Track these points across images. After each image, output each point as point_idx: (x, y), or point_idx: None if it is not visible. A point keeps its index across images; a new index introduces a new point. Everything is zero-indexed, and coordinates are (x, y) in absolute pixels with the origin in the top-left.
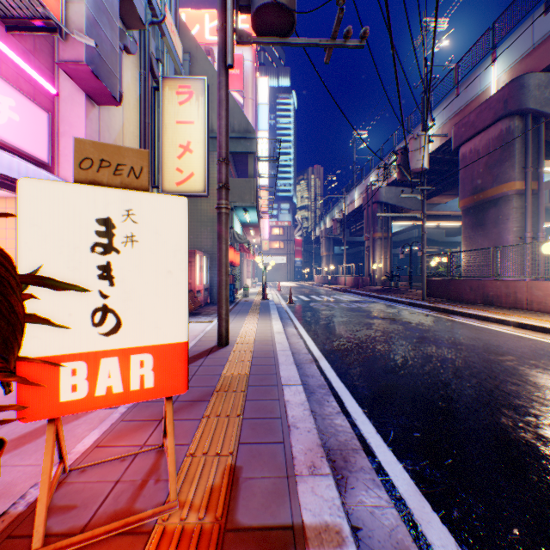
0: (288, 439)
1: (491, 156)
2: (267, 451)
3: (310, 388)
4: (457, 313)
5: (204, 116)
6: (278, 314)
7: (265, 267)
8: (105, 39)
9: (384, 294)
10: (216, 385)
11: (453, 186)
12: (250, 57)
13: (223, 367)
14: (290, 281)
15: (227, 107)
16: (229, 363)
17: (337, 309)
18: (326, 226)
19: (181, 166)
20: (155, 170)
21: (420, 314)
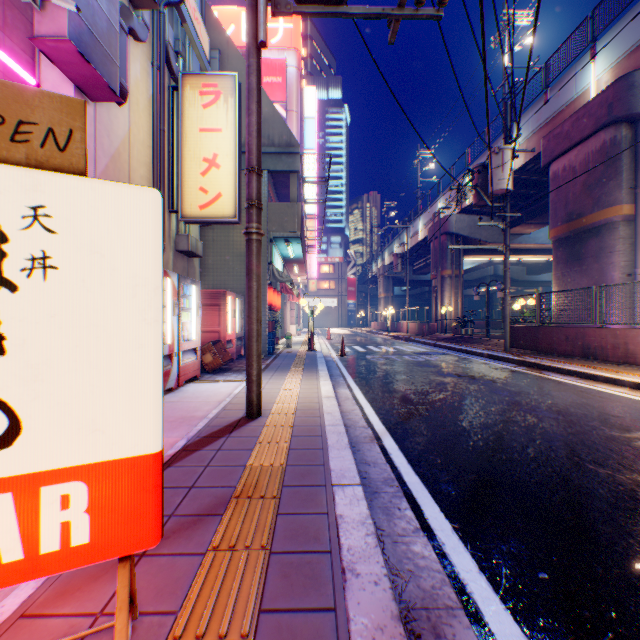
0: (342, 602)
1: (590, 174)
2: (307, 632)
3: (372, 485)
4: (552, 369)
5: (235, 122)
6: (328, 369)
7: (311, 311)
8: (99, 12)
9: (456, 344)
10: (237, 485)
11: (539, 214)
12: (294, 62)
13: (250, 452)
14: (341, 327)
15: (259, 99)
16: (258, 445)
17: (400, 363)
18: (384, 262)
19: (206, 185)
20: (173, 190)
21: (505, 369)
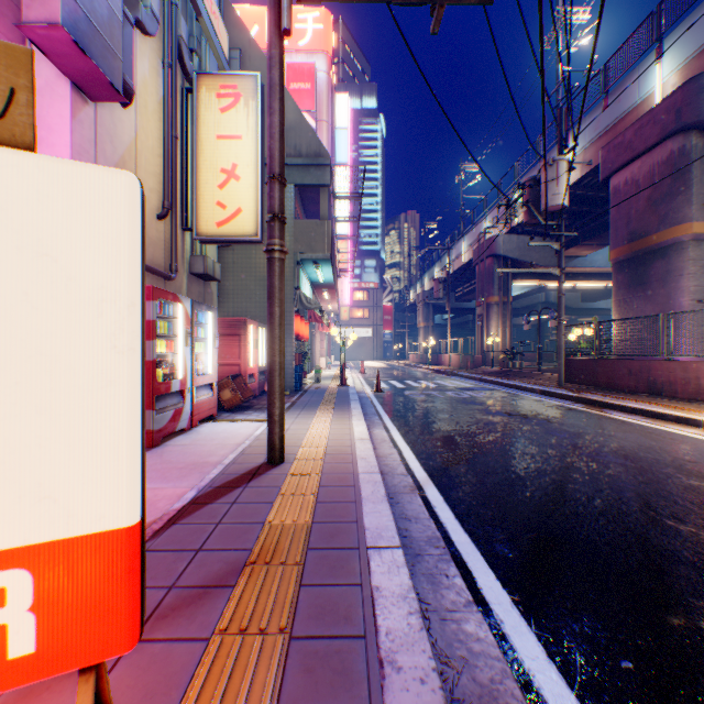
0: None
1: (656, 188)
2: None
3: (414, 546)
4: (614, 407)
5: (257, 128)
6: (361, 407)
7: (343, 342)
8: None
9: (505, 378)
10: (253, 547)
11: (596, 233)
12: (325, 66)
13: (271, 506)
14: (376, 360)
15: (282, 96)
16: (280, 497)
17: (442, 400)
18: (423, 288)
19: (224, 199)
20: (187, 205)
21: (561, 407)
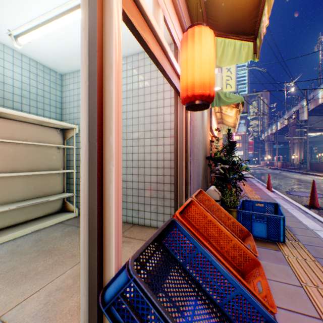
0: None
1: None
2: None
3: None
4: (310, 174)
5: None
6: None
7: None
8: None
9: (291, 169)
10: None
11: None
12: None
13: None
14: None
15: None
16: None
17: (264, 173)
18: (267, 134)
19: None
20: None
21: (296, 174)
